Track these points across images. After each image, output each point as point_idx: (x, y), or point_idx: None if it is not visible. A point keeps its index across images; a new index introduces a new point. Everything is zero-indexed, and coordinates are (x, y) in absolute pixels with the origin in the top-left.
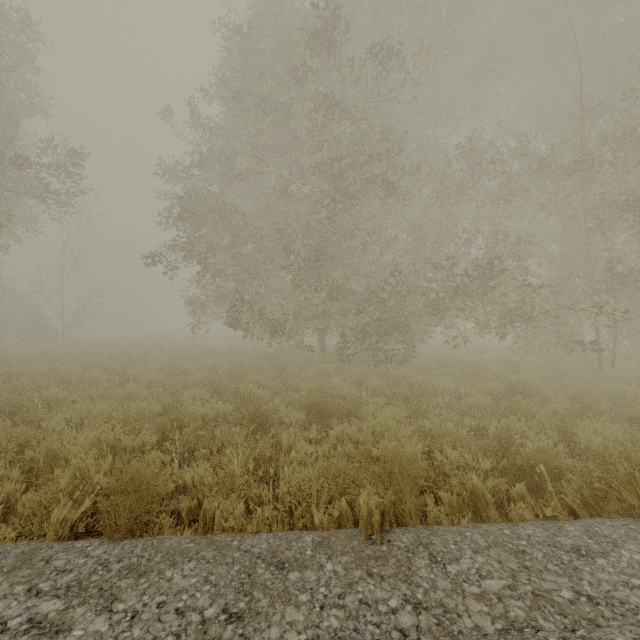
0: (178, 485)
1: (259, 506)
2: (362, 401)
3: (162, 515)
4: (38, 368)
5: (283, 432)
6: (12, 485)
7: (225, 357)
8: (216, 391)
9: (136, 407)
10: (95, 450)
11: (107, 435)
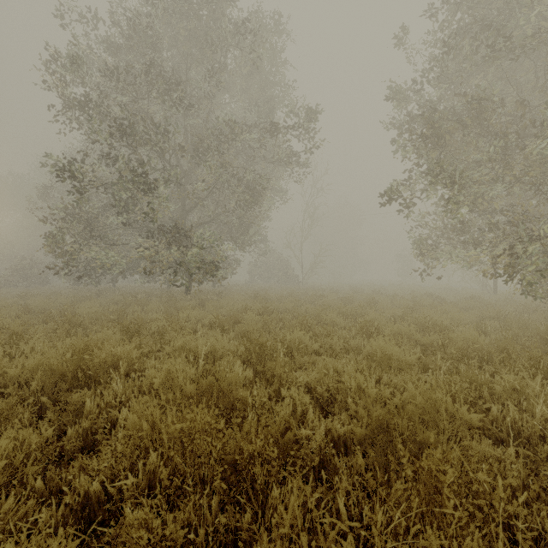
0: None
1: None
2: None
3: None
4: (285, 305)
5: None
6: None
7: (473, 310)
8: (547, 380)
9: (421, 400)
10: None
11: None
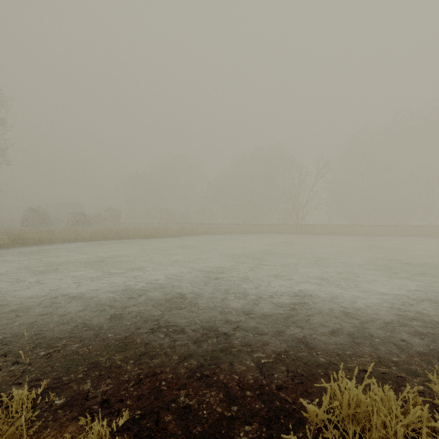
0: None
1: None
2: None
3: None
4: None
5: None
6: None
7: None
8: None
9: None
10: None
11: None
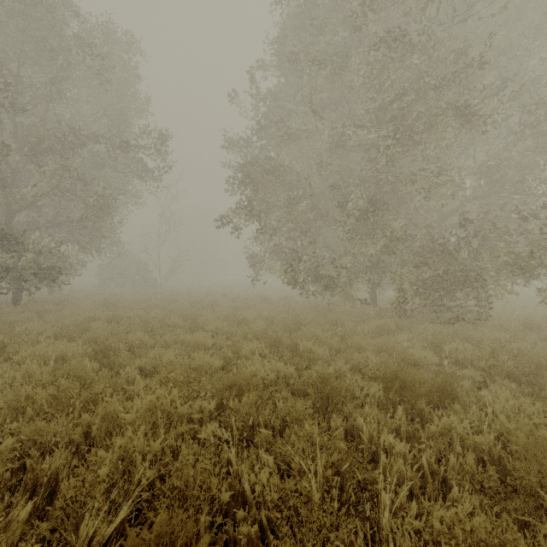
0: (234, 490)
1: None
2: (459, 378)
3: None
4: (136, 312)
5: (358, 413)
6: (62, 458)
7: (279, 307)
8: (274, 345)
9: (199, 360)
10: (144, 426)
11: (163, 401)
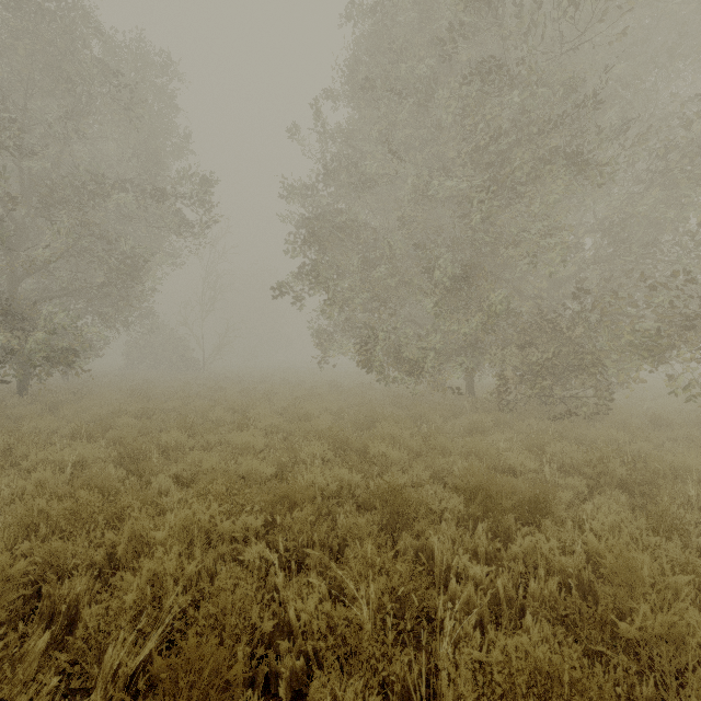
0: (279, 618)
1: (402, 694)
2: (555, 489)
3: (248, 691)
4: (172, 403)
5: (432, 530)
6: (83, 583)
7: (352, 397)
8: (340, 446)
9: (246, 467)
10: (177, 546)
11: (200, 516)
